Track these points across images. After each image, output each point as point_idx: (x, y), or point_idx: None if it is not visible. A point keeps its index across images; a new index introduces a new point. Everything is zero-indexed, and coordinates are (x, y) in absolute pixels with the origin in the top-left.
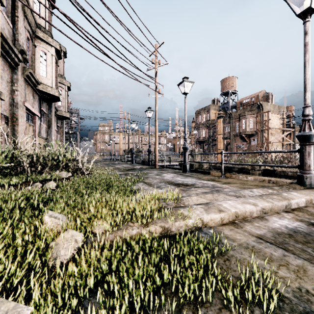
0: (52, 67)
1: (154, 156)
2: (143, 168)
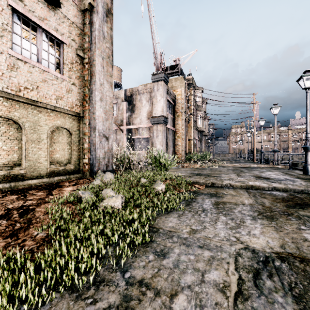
0: (202, 119)
1: (253, 155)
2: (245, 162)
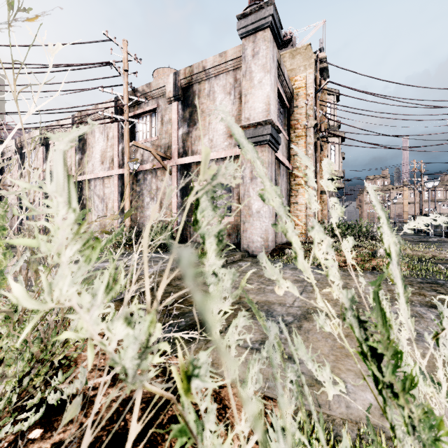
0: (338, 154)
1: None
2: (442, 241)
